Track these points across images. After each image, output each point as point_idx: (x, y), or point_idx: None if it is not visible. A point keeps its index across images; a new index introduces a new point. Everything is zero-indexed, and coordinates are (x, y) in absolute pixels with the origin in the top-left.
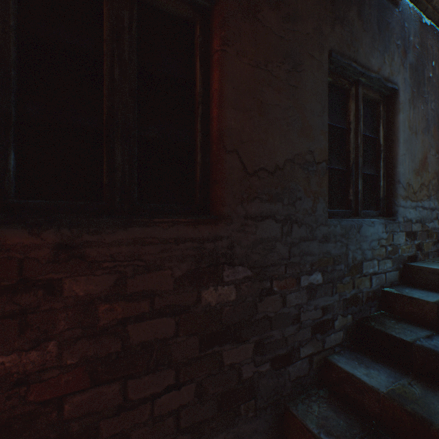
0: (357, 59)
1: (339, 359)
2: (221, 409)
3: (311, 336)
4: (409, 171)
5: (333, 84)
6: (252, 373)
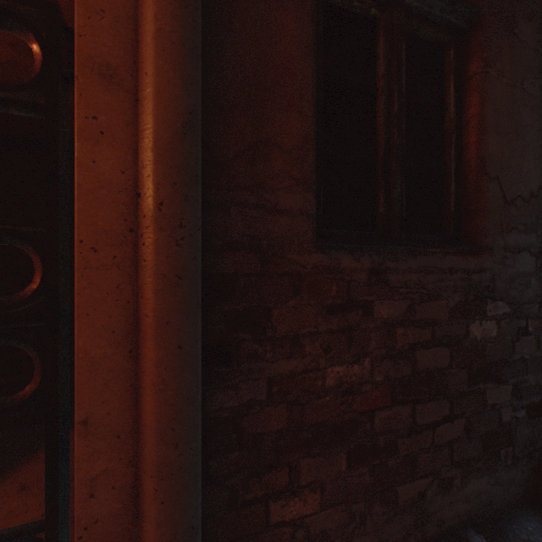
0: None
1: None
2: (484, 450)
3: None
4: None
5: None
6: (510, 418)
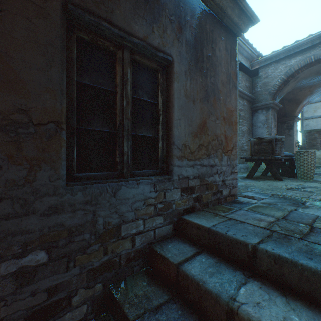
0: (112, 20)
1: None
2: None
3: None
4: (186, 134)
5: (95, 44)
6: None
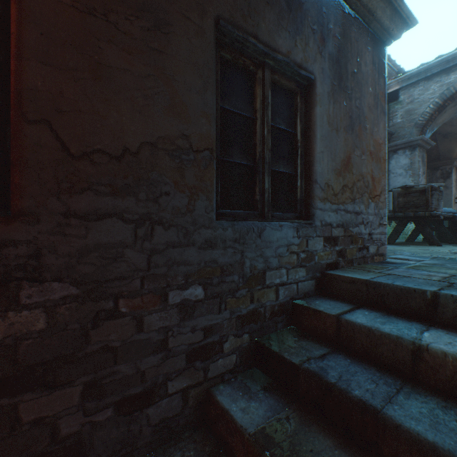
0: (257, 35)
1: (223, 389)
2: None
3: (187, 365)
4: (329, 171)
5: (234, 64)
6: (80, 426)
